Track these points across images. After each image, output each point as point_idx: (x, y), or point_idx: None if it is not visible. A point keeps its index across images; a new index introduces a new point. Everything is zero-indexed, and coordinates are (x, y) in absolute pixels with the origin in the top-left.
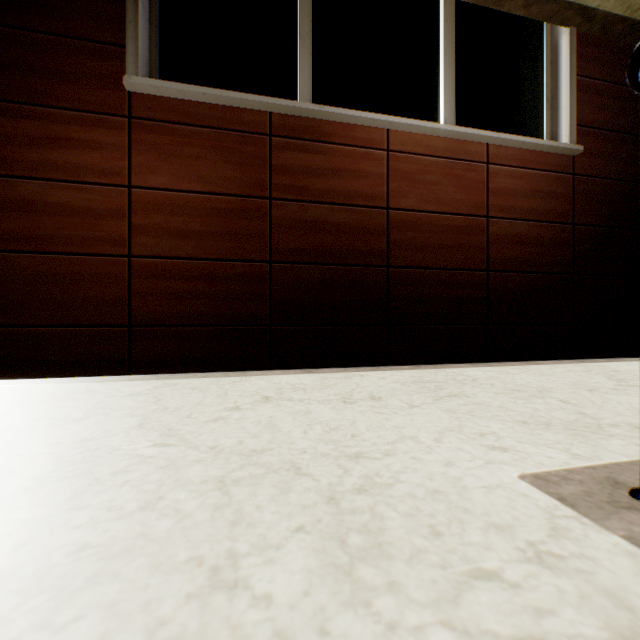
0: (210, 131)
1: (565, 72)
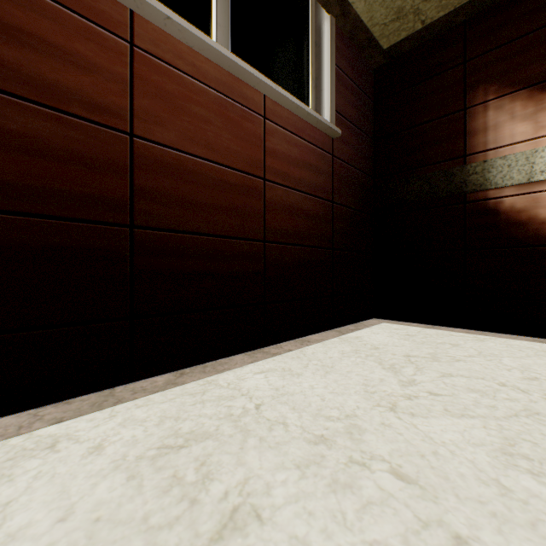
0: None
1: (327, 56)
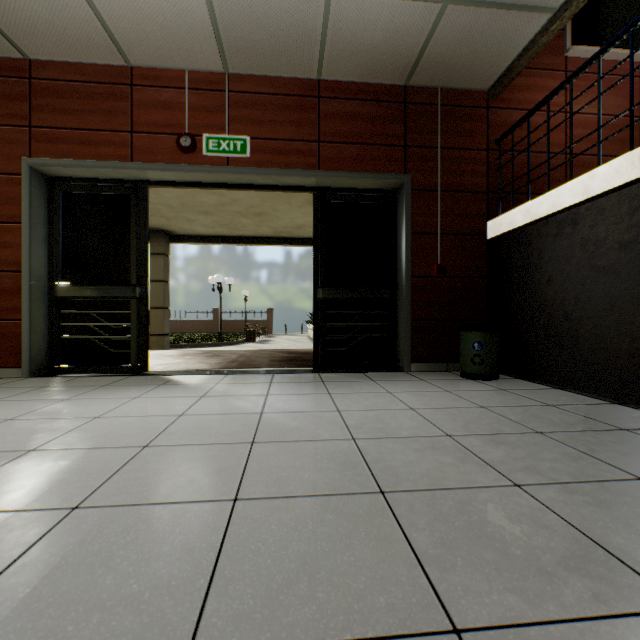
0: (606, 77)
1: None
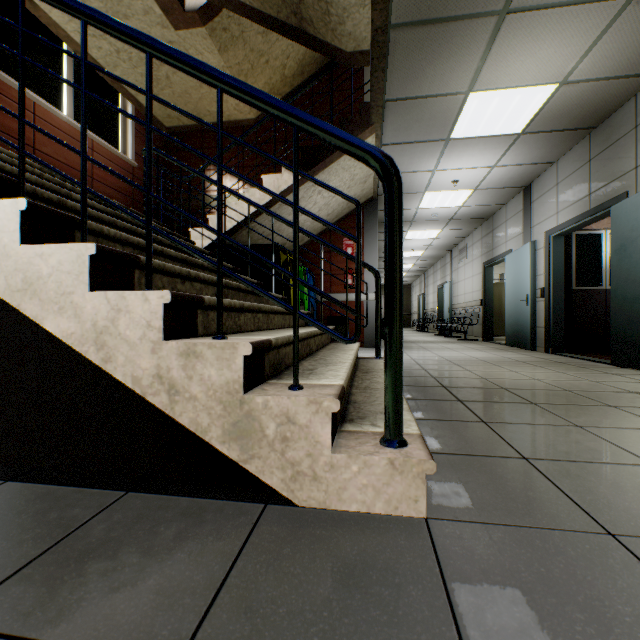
0: None
1: (131, 124)
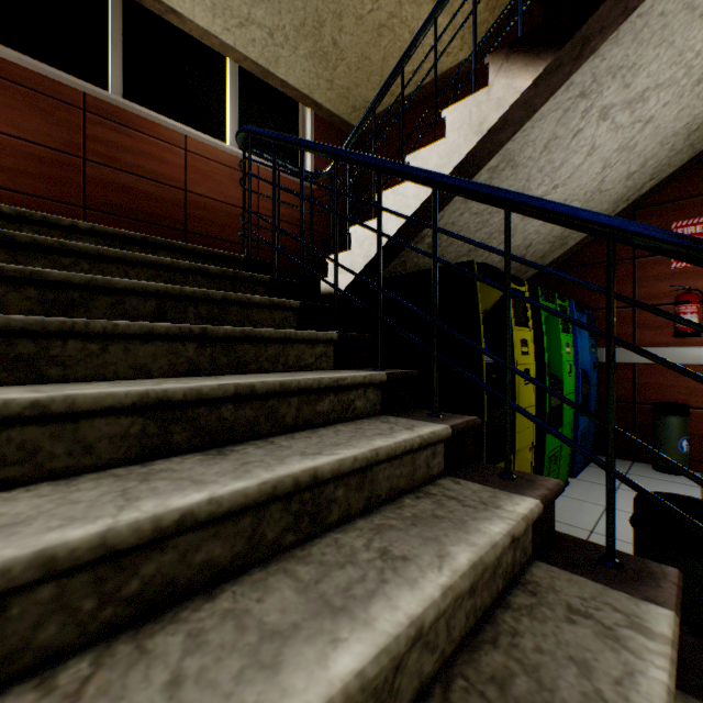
0: (25, 90)
1: (309, 136)
